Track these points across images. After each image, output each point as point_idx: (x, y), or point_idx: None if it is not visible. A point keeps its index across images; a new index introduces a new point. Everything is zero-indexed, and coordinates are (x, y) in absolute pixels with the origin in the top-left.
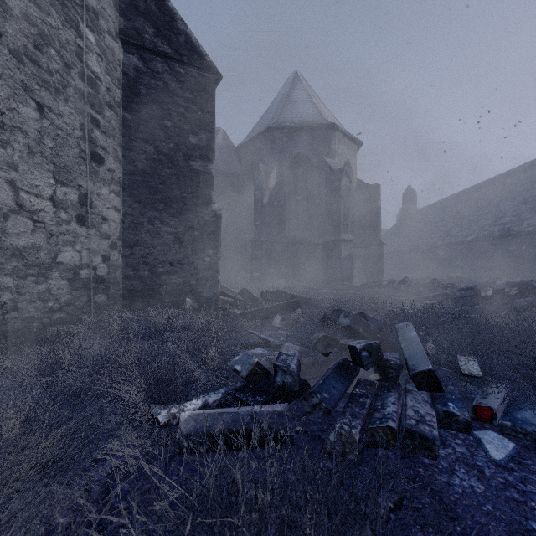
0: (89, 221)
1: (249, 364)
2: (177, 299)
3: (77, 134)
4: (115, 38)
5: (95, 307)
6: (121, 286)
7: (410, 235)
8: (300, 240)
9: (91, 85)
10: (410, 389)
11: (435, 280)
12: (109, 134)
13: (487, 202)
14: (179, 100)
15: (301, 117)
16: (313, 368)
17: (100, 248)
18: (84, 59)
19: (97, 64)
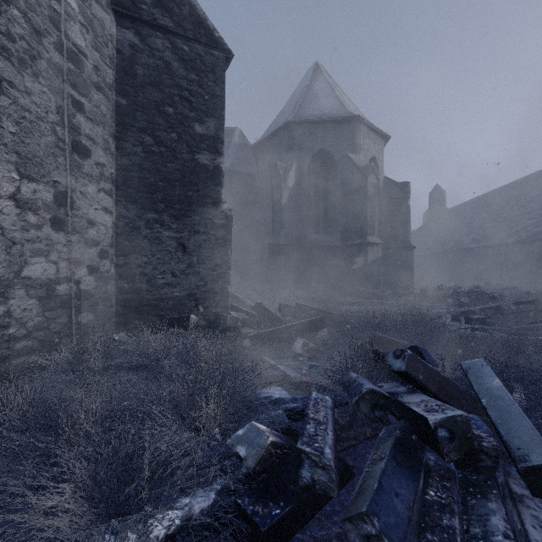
0: (69, 225)
1: (258, 446)
2: (180, 316)
3: (52, 118)
4: (106, 9)
5: (77, 329)
6: (113, 301)
7: (439, 237)
8: (321, 244)
9: (73, 61)
10: (519, 492)
11: (478, 288)
12: (97, 121)
13: (528, 200)
14: (183, 83)
15: (323, 110)
16: (351, 430)
17: (86, 257)
18: (62, 27)
19: (81, 35)
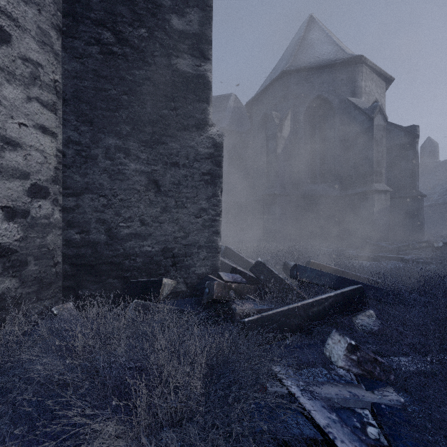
0: None
1: None
2: (150, 279)
3: None
4: None
5: None
6: (58, 257)
7: (436, 188)
8: (318, 194)
9: None
10: None
11: None
12: None
13: None
14: None
15: (319, 57)
16: None
17: None
18: None
19: None
